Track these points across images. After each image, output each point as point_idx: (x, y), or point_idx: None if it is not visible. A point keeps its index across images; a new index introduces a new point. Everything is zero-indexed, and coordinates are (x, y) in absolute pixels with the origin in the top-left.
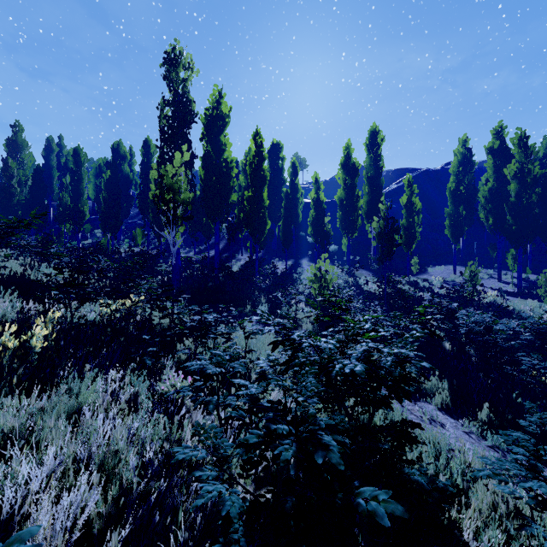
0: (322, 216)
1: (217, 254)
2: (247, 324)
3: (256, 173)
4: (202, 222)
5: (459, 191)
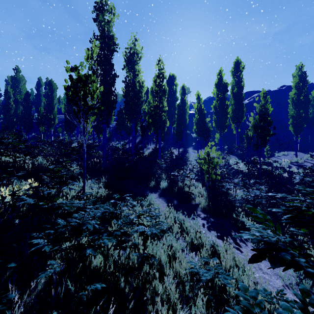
0: (203, 119)
1: (133, 144)
2: (151, 198)
3: (159, 88)
4: (124, 124)
5: (300, 99)
